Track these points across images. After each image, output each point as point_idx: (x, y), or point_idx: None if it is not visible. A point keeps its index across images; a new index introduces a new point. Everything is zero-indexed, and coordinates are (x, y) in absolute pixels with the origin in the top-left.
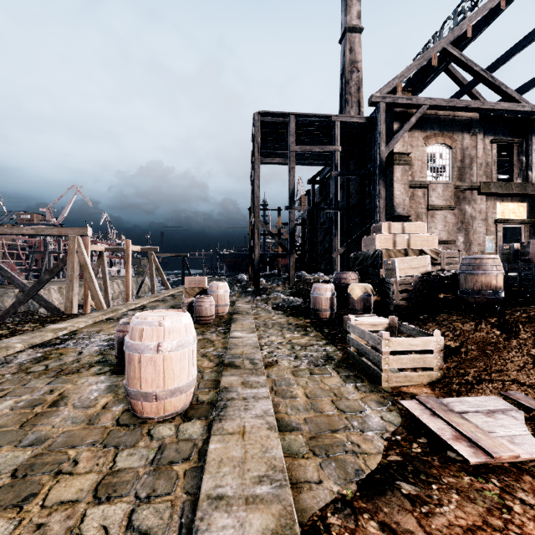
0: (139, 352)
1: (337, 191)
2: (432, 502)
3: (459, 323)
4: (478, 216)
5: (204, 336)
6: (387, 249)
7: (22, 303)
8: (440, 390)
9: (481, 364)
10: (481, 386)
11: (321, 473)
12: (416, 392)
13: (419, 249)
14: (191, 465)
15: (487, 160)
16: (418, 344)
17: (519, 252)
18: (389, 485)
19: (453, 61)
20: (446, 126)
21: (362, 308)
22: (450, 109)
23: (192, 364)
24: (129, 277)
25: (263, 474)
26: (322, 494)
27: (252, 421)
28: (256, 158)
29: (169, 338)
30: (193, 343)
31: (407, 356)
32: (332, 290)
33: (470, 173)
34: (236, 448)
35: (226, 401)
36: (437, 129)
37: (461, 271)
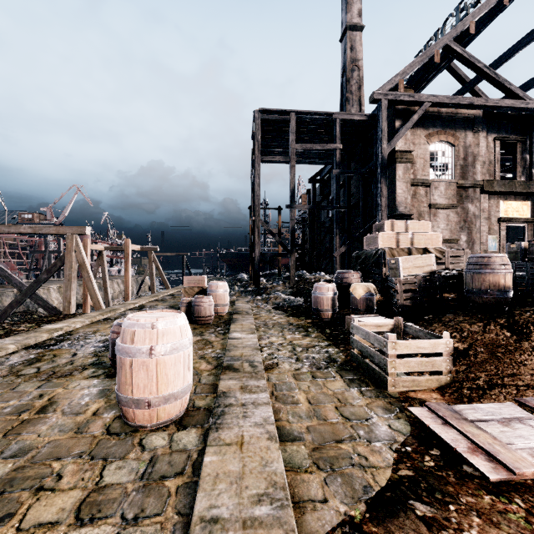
0: (130, 356)
1: (338, 190)
2: (451, 527)
3: (466, 324)
4: (481, 215)
5: (202, 337)
6: (390, 248)
7: (19, 303)
8: (450, 396)
9: (491, 367)
10: (493, 392)
11: (326, 490)
12: (425, 398)
13: (423, 248)
14: (184, 480)
15: (490, 158)
16: (426, 347)
17: (527, 251)
18: (401, 505)
19: (456, 58)
20: (449, 124)
21: (365, 308)
22: (452, 106)
23: (188, 369)
24: (128, 276)
25: (263, 492)
26: (327, 515)
27: (251, 430)
28: (256, 156)
29: (162, 341)
30: (189, 346)
31: (415, 359)
32: (334, 290)
33: (473, 171)
34: (233, 461)
35: (224, 408)
36: (440, 127)
37: (467, 270)
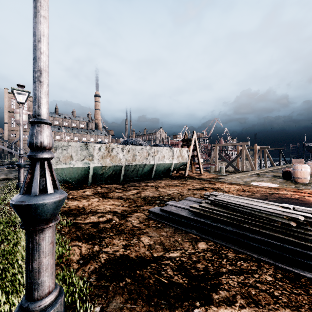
0: (297, 170)
1: None
2: None
3: None
4: None
5: None
6: None
7: (227, 166)
8: None
9: None
10: None
11: None
12: None
13: None
14: (311, 186)
15: None
16: None
17: None
18: None
19: None
20: None
21: None
22: None
23: (309, 174)
24: (256, 159)
25: None
26: None
27: None
28: None
29: (303, 168)
30: (309, 170)
31: None
32: None
33: None
34: None
35: None
36: None
37: None
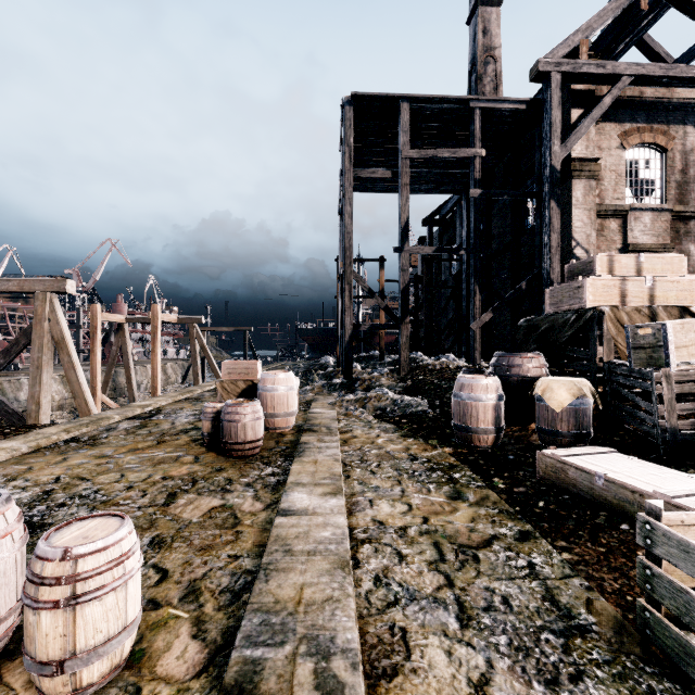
0: None
1: (478, 222)
2: None
3: None
4: None
5: (226, 498)
6: (613, 306)
7: None
8: None
9: None
10: None
11: None
12: None
13: (678, 306)
14: None
15: None
16: None
17: None
18: None
19: (673, 3)
20: (657, 115)
21: (572, 430)
22: (668, 82)
23: None
24: (156, 360)
25: None
26: None
27: None
28: (346, 170)
29: None
30: None
31: None
32: (498, 389)
33: None
34: None
35: None
36: (642, 121)
37: None
